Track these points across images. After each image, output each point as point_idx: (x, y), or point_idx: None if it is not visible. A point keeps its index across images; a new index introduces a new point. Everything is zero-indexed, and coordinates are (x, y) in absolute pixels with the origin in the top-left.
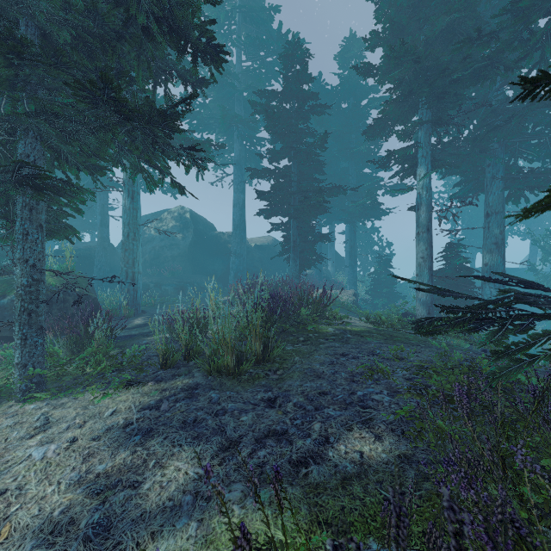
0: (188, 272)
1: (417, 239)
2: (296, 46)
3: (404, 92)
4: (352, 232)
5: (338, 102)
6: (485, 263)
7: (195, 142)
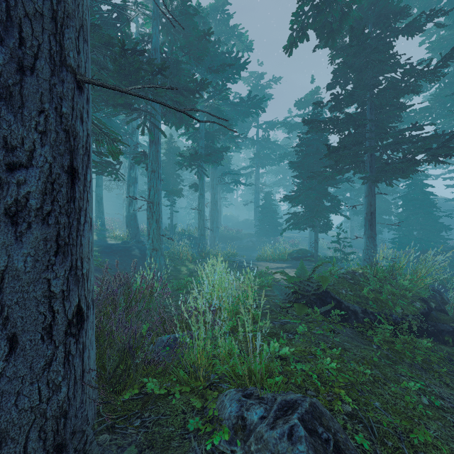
0: None
1: None
2: None
3: None
4: None
5: None
6: None
7: None
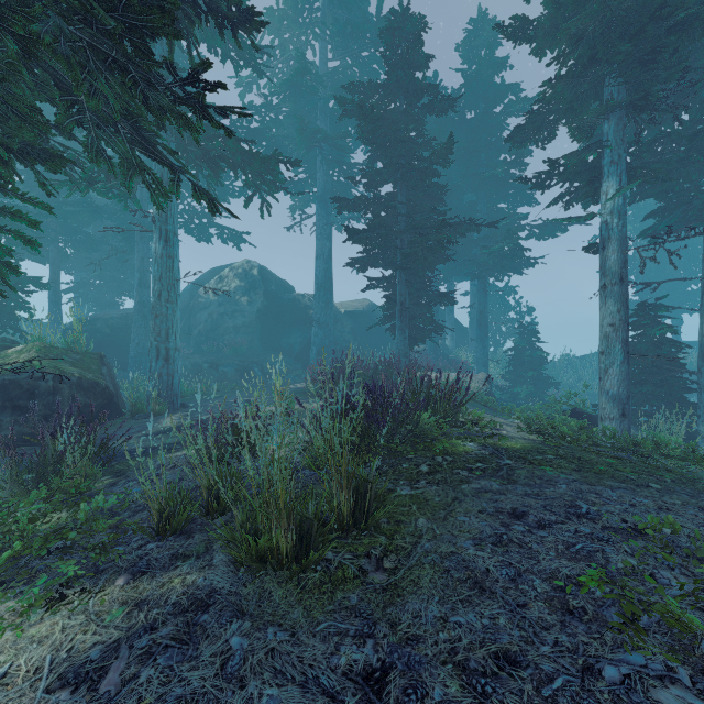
0: (256, 348)
1: (601, 296)
2: (405, 15)
3: (580, 61)
4: (481, 291)
5: (461, 111)
6: None
7: (255, 156)
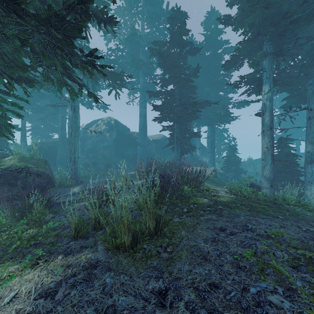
0: (113, 156)
1: (262, 135)
2: (178, 11)
3: (253, 34)
4: (212, 131)
5: (203, 52)
6: (308, 150)
7: (113, 73)
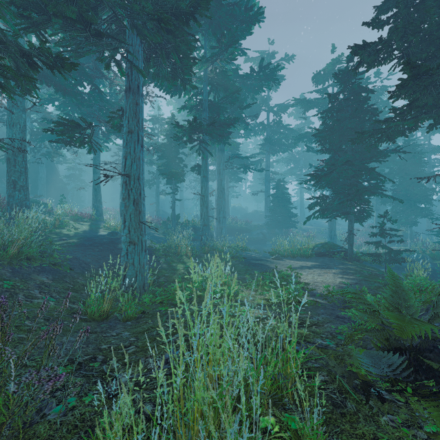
0: None
1: None
2: None
3: None
4: None
5: None
6: None
7: None
